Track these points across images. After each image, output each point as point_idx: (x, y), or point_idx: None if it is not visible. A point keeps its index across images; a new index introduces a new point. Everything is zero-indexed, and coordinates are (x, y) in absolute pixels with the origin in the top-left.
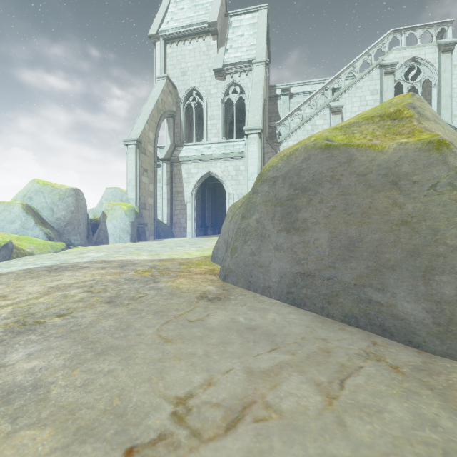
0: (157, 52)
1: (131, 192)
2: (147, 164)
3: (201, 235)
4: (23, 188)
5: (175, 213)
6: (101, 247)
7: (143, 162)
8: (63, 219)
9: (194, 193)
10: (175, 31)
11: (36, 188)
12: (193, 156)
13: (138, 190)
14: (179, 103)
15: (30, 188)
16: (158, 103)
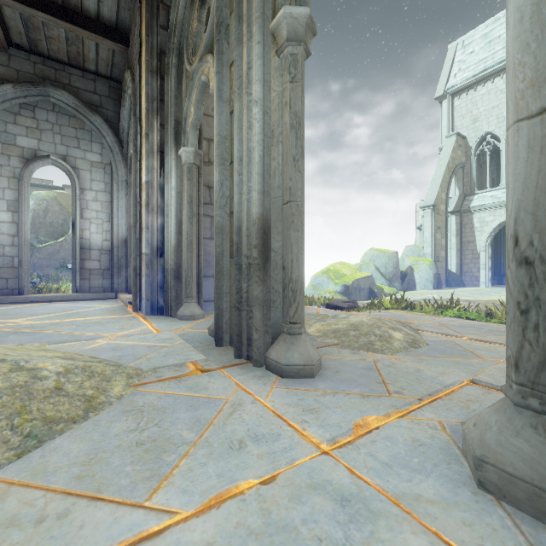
0: (443, 110)
1: (427, 248)
2: (440, 222)
3: (493, 284)
4: (365, 253)
5: (465, 263)
6: (420, 292)
7: (436, 221)
8: (391, 273)
9: (489, 241)
10: (464, 83)
11: (376, 254)
12: (488, 204)
13: (433, 246)
14: (469, 151)
15: (372, 254)
16: (449, 163)
